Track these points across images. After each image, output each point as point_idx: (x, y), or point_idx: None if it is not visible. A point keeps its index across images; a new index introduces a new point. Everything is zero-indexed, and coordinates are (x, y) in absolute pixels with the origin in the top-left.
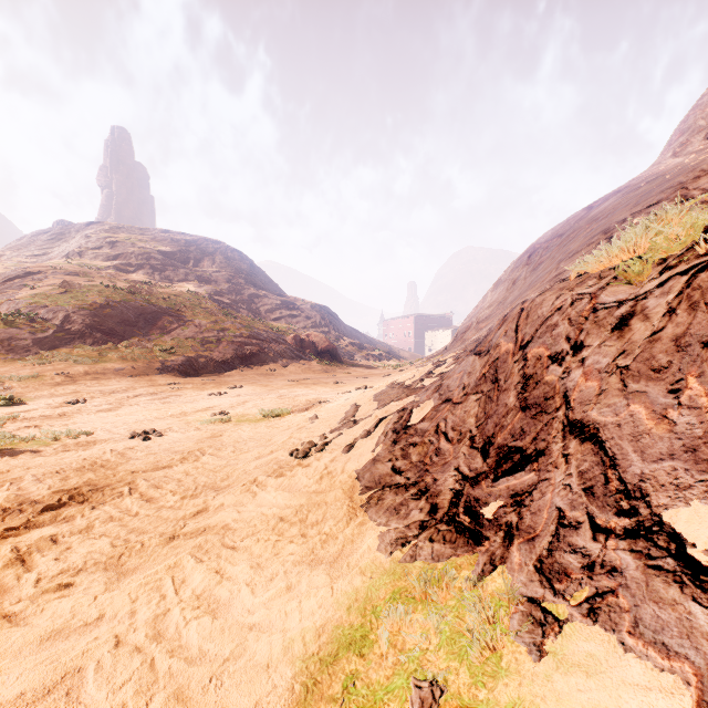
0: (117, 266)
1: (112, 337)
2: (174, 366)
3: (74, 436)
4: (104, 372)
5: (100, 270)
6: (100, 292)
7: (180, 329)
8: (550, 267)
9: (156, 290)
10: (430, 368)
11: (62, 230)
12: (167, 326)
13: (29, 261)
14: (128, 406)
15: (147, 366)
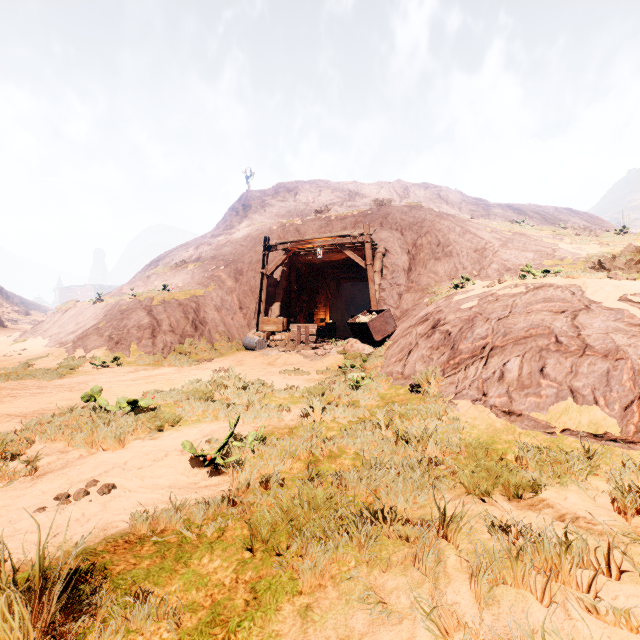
0: None
1: None
2: None
3: None
4: None
5: None
6: None
7: None
8: None
9: None
10: None
11: None
12: None
13: None
14: None
15: None
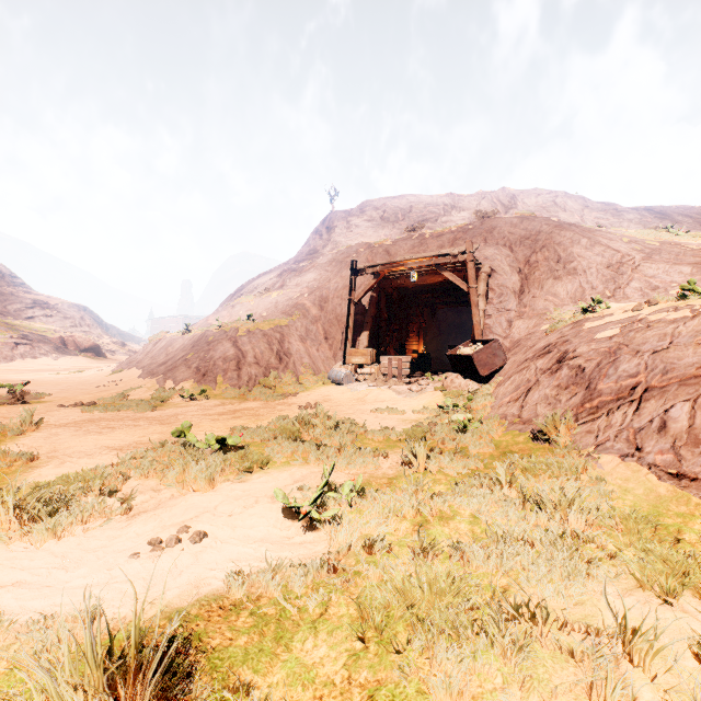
0: None
1: None
2: None
3: (7, 377)
4: None
5: None
6: None
7: None
8: None
9: None
10: None
11: None
12: None
13: None
14: None
15: None
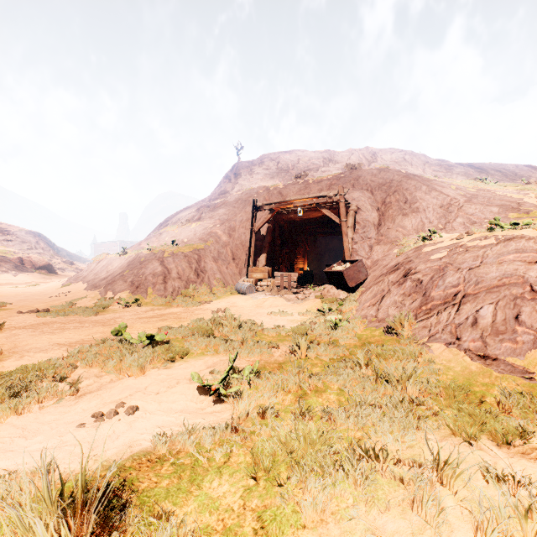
0: None
1: None
2: None
3: None
4: None
5: None
6: None
7: None
8: None
9: None
10: None
11: None
12: None
13: None
14: None
15: None
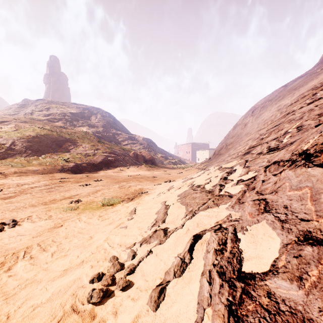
0: (49, 119)
1: (37, 153)
2: (68, 168)
3: None
4: (26, 171)
5: (40, 121)
6: (34, 130)
7: (74, 149)
8: (271, 114)
9: (64, 130)
10: (223, 174)
11: (25, 103)
12: (68, 147)
13: (7, 117)
14: (24, 194)
15: (53, 168)
